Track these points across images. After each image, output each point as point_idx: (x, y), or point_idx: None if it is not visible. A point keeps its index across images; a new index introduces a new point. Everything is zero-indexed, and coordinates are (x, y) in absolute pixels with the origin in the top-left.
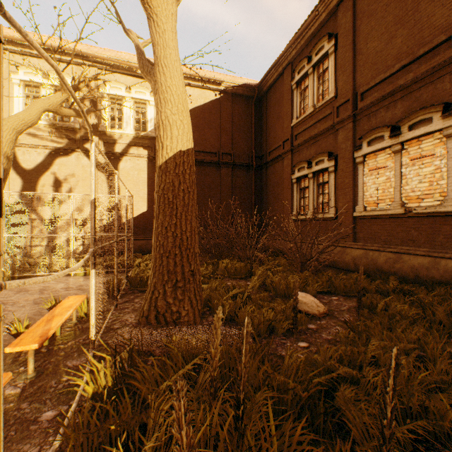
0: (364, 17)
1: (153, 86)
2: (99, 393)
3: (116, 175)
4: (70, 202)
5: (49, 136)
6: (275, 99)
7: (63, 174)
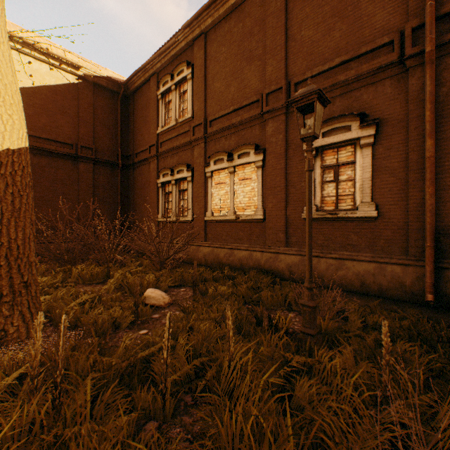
0: (212, 60)
1: None
2: None
3: None
4: None
5: None
6: (143, 103)
7: None
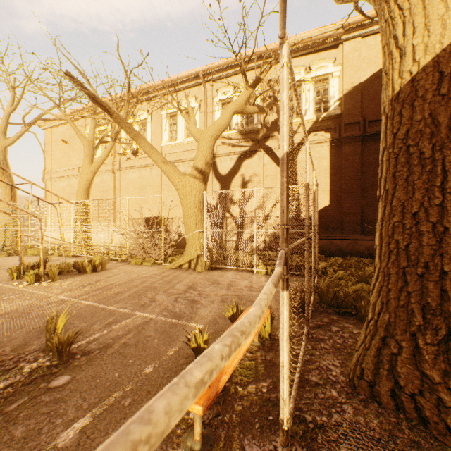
0: None
1: None
2: None
3: (306, 143)
4: (252, 197)
5: (238, 143)
6: None
7: (248, 175)
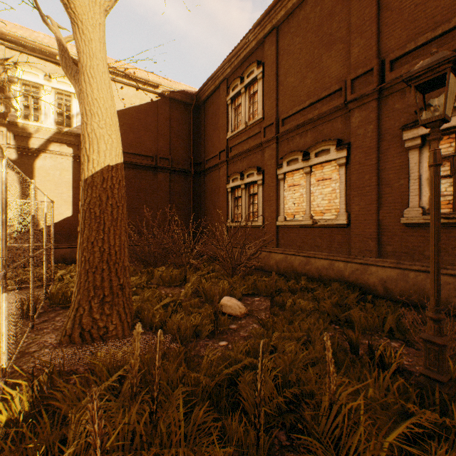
0: (284, 54)
1: (78, 93)
2: (13, 419)
3: (32, 185)
4: None
5: None
6: (213, 110)
7: None
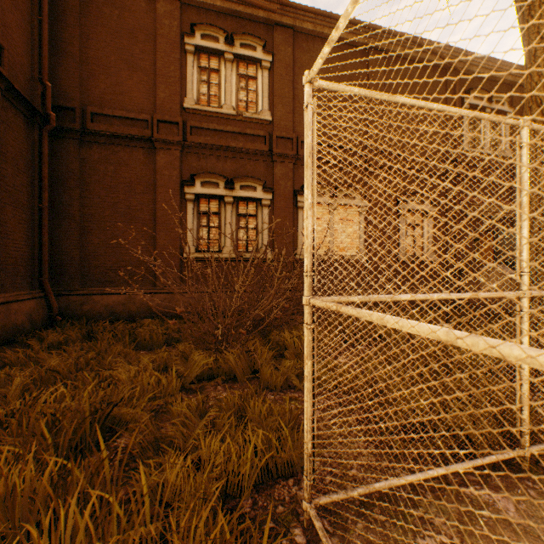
0: (303, 70)
1: None
2: None
3: None
4: None
5: None
6: (122, 22)
7: None
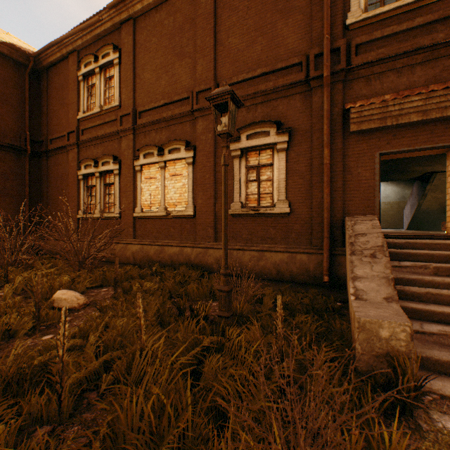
0: (142, 48)
1: None
2: None
3: None
4: None
5: None
6: (60, 82)
7: None
